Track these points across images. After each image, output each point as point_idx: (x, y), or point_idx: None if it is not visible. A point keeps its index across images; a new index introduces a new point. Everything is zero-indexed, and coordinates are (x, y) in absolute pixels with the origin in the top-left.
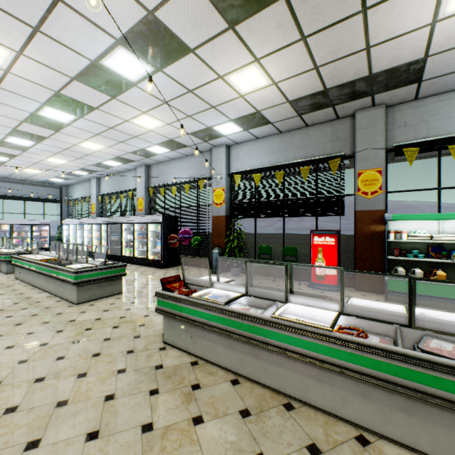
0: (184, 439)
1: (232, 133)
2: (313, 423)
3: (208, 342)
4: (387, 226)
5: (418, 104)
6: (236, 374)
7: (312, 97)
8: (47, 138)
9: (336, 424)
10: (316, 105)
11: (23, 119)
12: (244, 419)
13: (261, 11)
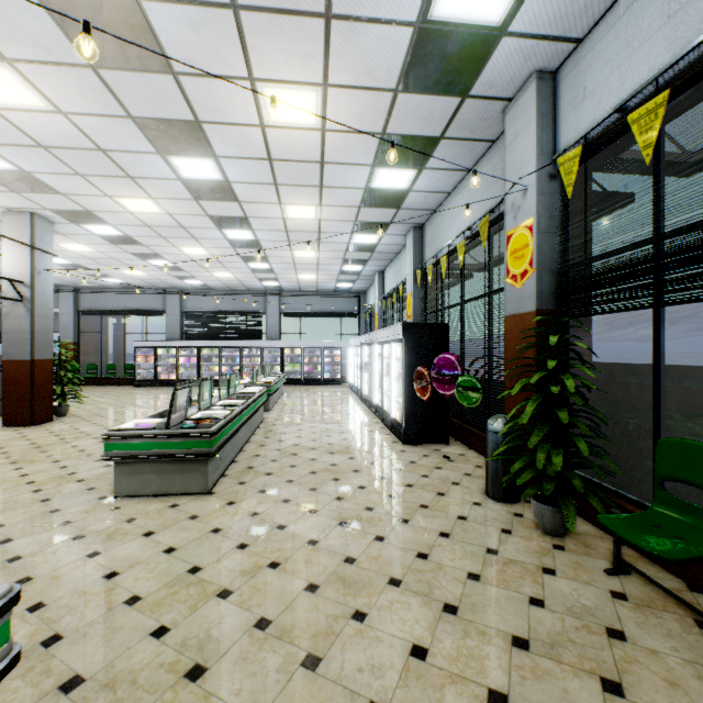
0: None
1: None
2: None
3: None
4: None
5: None
6: None
7: None
8: (249, 219)
9: None
10: None
11: (190, 195)
12: None
13: None
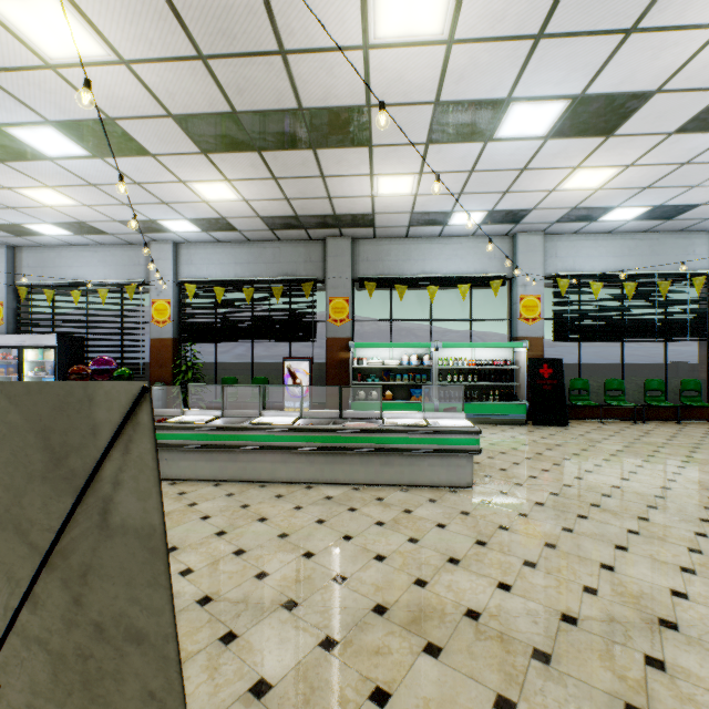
0: (186, 512)
1: (185, 231)
2: (280, 488)
3: (187, 462)
4: (354, 353)
5: (377, 243)
6: (217, 481)
7: (284, 218)
8: None
9: (295, 485)
10: (289, 225)
11: None
12: (230, 497)
13: (237, 153)
